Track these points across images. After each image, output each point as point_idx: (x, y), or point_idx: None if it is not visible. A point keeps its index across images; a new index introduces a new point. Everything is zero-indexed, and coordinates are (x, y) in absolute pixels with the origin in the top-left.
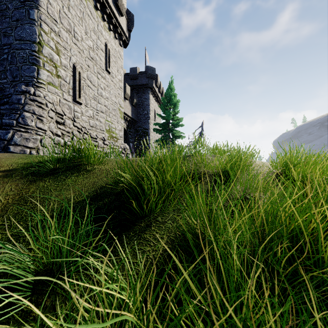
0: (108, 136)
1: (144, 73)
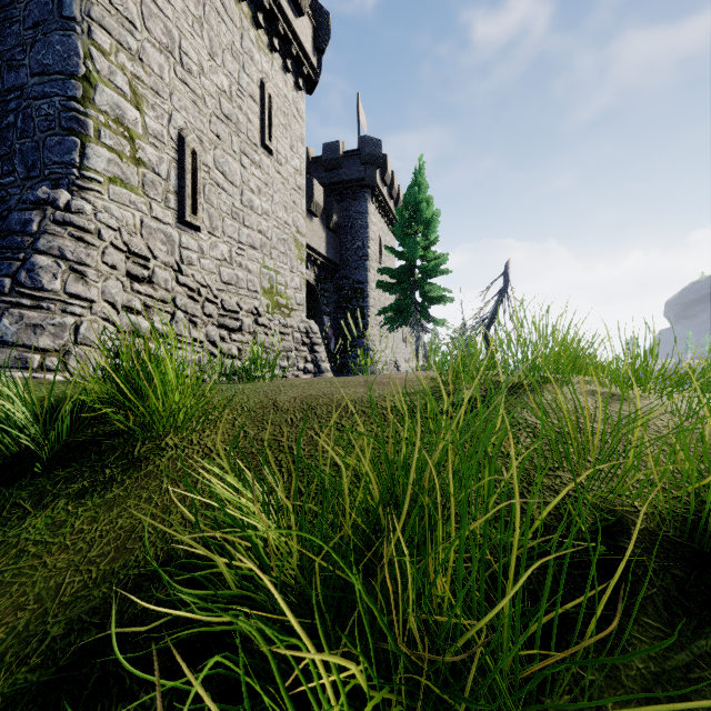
0: (268, 305)
1: (356, 153)
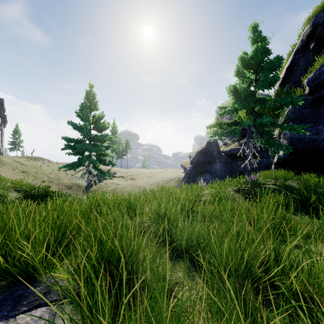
0: None
1: None
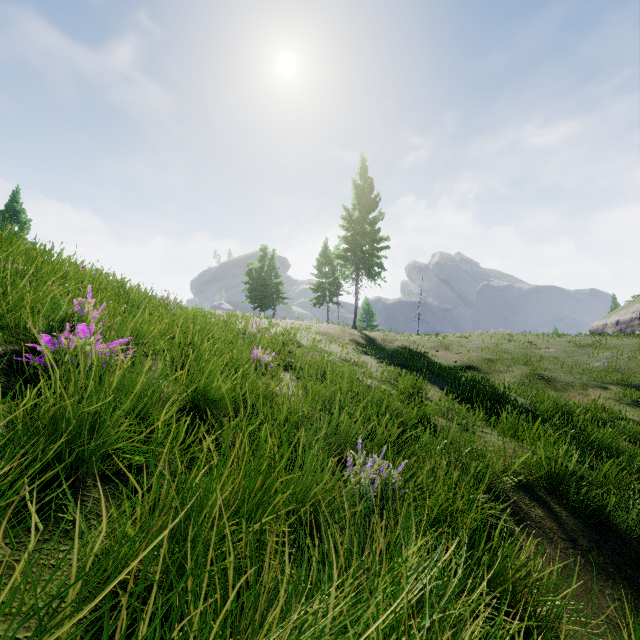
0: None
1: None
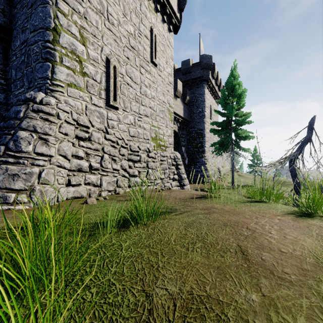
0: (154, 145)
1: (198, 63)
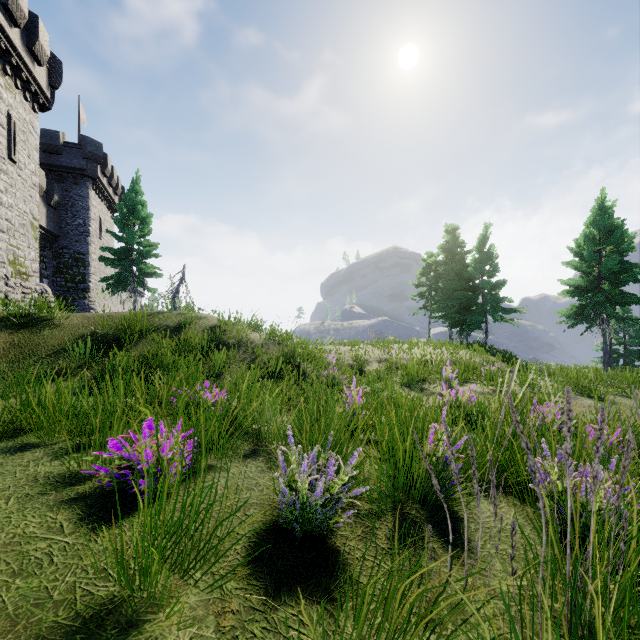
0: (12, 272)
1: (78, 147)
